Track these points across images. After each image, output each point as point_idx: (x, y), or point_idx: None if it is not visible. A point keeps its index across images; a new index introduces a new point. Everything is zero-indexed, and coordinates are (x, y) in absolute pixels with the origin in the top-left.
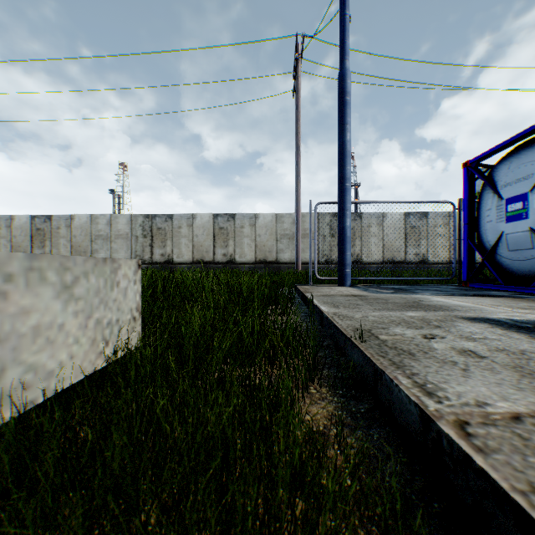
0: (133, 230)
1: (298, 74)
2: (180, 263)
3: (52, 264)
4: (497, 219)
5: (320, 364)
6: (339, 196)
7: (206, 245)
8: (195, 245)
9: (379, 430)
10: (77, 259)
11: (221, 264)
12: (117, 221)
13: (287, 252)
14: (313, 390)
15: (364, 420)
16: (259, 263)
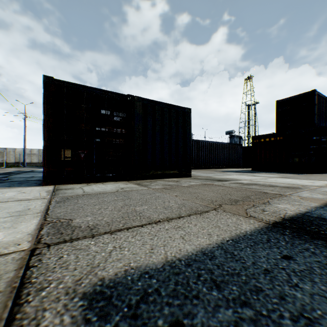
0: None
1: None
2: None
3: None
4: None
5: None
6: (24, 153)
7: None
8: None
9: None
10: None
11: (2, 163)
12: None
13: (28, 159)
14: None
15: None
16: (17, 163)
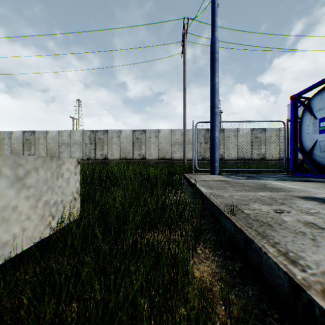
0: (84, 139)
1: (185, 43)
2: (112, 160)
3: (6, 162)
4: (313, 131)
5: (203, 230)
6: (211, 117)
7: (128, 149)
8: (121, 149)
9: (251, 286)
10: (28, 158)
11: (137, 160)
12: (74, 134)
13: (177, 153)
14: (199, 251)
15: (239, 278)
16: (160, 160)
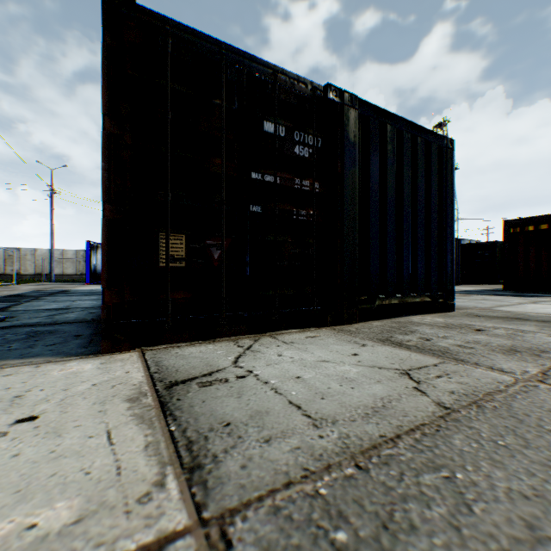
0: None
1: None
2: None
3: None
4: None
5: None
6: (51, 258)
7: None
8: None
9: None
10: None
11: (12, 275)
12: None
13: (57, 269)
14: None
15: None
16: (39, 275)
